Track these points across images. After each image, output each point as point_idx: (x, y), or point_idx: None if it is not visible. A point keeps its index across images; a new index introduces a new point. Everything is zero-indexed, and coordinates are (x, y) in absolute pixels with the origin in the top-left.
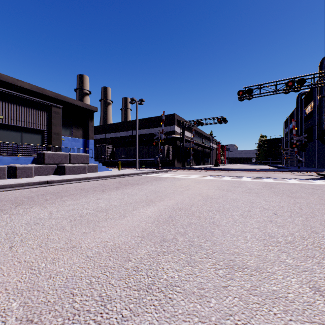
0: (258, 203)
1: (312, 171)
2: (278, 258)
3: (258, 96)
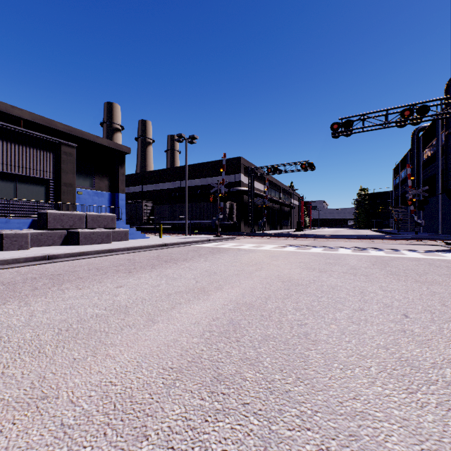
0: (373, 295)
1: (438, 239)
2: (445, 429)
3: (360, 131)
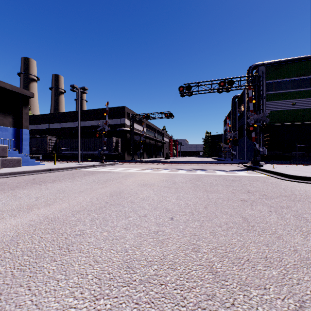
0: (166, 203)
1: (240, 163)
2: None
3: (196, 93)
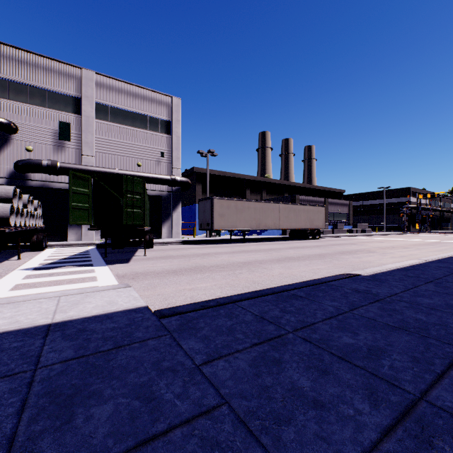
0: None
1: None
2: None
3: None
